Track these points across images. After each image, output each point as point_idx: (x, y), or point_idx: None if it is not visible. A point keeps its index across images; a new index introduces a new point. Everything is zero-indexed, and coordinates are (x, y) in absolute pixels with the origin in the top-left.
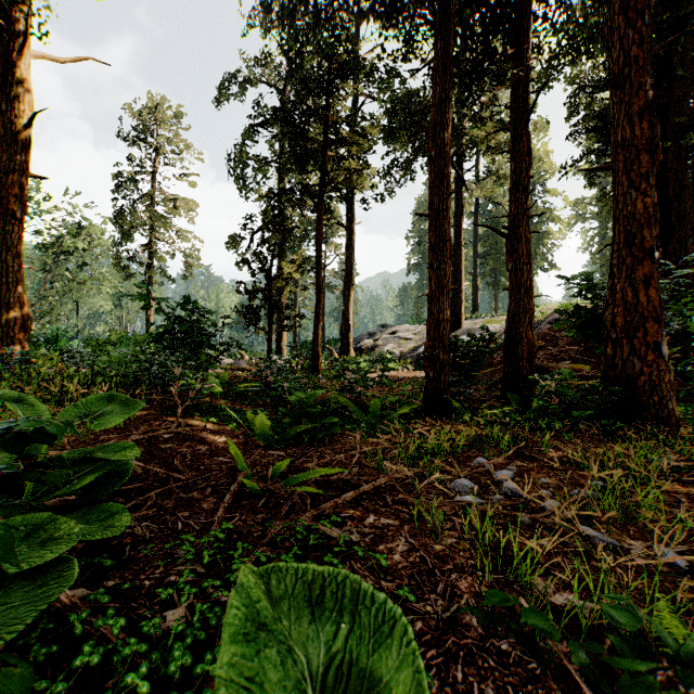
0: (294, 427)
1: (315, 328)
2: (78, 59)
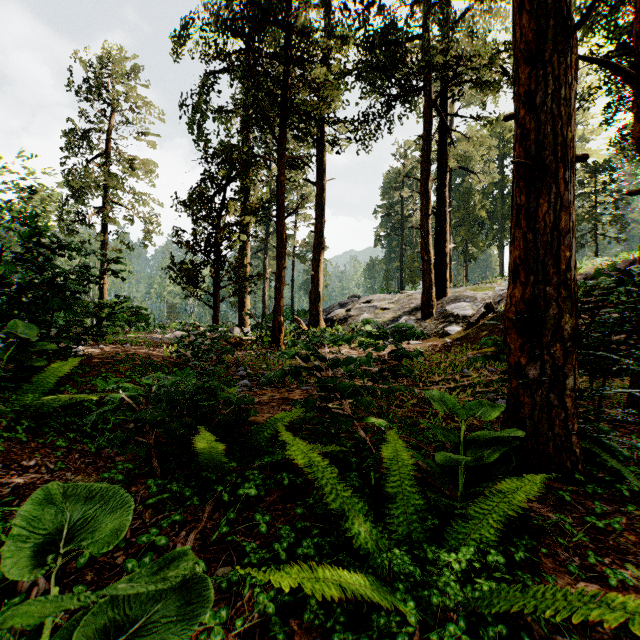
0: None
1: (276, 291)
2: None
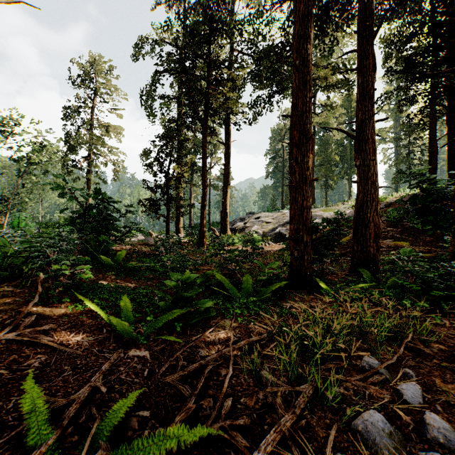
0: (166, 314)
1: (201, 214)
2: (12, 2)
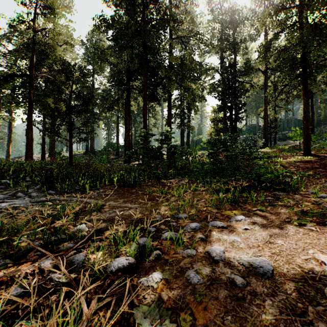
0: None
1: None
2: None
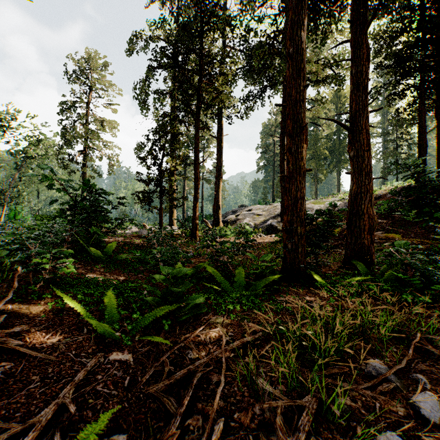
0: (154, 311)
1: (194, 206)
2: None
